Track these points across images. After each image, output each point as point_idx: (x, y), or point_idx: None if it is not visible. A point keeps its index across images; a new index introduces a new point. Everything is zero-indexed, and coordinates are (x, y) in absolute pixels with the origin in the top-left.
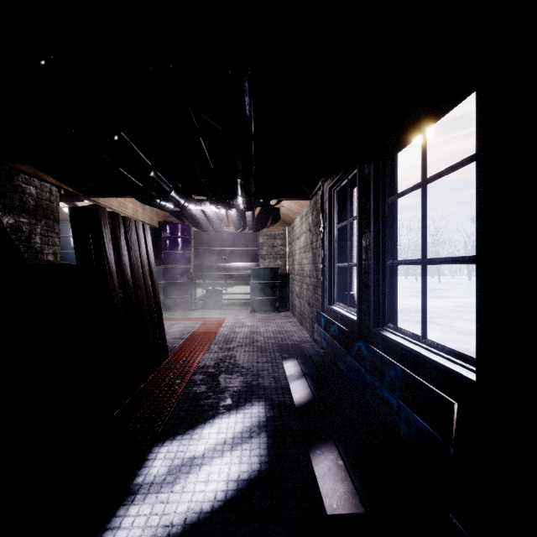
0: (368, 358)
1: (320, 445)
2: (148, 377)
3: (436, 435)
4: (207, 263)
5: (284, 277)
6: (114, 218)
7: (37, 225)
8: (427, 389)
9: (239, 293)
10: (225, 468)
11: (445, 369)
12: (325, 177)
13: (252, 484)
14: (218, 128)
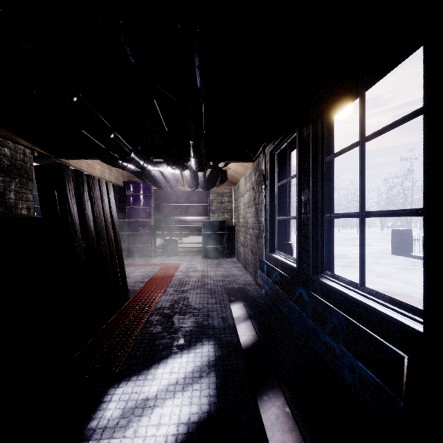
0: (309, 304)
1: (267, 391)
2: (110, 318)
3: (384, 385)
4: (165, 217)
5: (230, 228)
6: (78, 176)
7: (11, 182)
8: (373, 339)
9: (192, 242)
10: (176, 410)
11: (388, 318)
12: (266, 141)
13: (202, 427)
14: (174, 100)
